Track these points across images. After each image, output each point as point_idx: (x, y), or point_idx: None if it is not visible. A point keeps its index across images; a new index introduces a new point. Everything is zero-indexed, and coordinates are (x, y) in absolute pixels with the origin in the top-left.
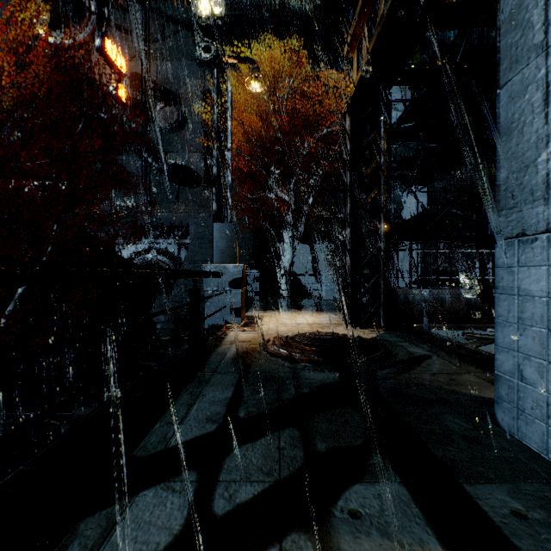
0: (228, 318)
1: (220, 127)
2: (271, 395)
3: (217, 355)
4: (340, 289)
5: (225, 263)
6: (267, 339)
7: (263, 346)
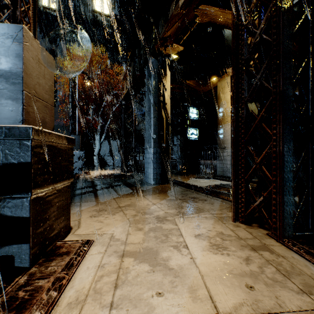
0: (77, 172)
1: (73, 98)
2: (101, 182)
3: (81, 179)
4: None
5: (76, 150)
6: (95, 176)
7: (95, 177)
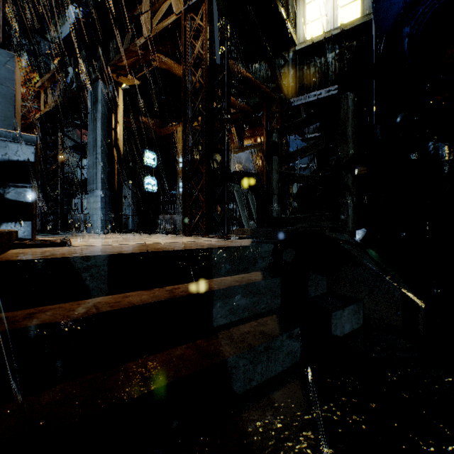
0: None
1: None
2: None
3: None
4: None
5: None
6: None
7: None
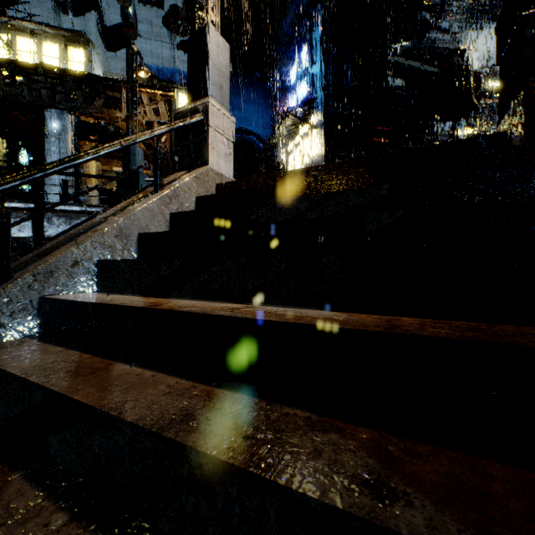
0: None
1: None
2: None
3: None
4: None
5: None
6: None
7: None
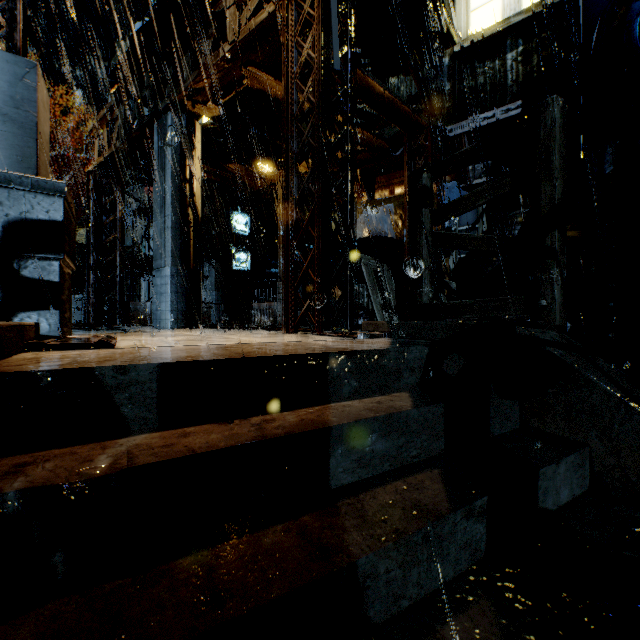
0: None
1: None
2: None
3: None
4: (79, 314)
5: None
6: None
7: None
